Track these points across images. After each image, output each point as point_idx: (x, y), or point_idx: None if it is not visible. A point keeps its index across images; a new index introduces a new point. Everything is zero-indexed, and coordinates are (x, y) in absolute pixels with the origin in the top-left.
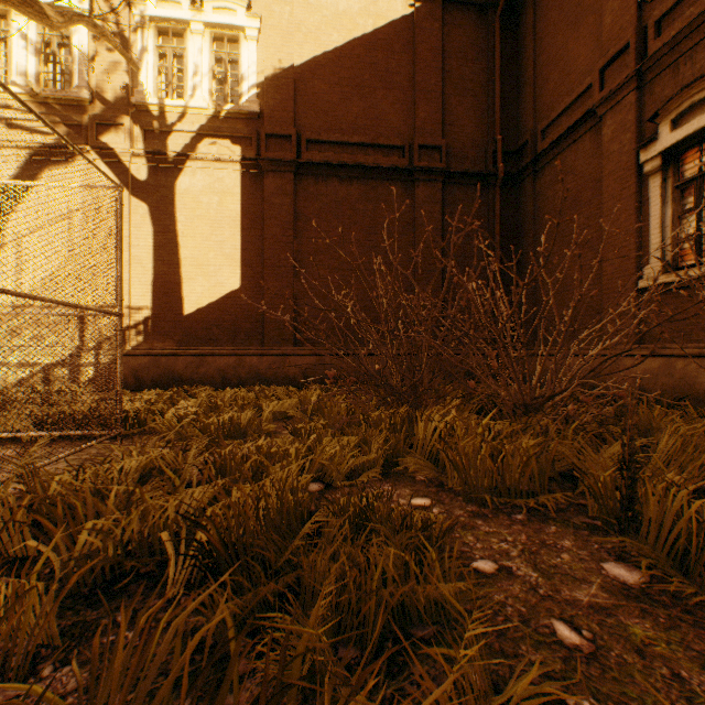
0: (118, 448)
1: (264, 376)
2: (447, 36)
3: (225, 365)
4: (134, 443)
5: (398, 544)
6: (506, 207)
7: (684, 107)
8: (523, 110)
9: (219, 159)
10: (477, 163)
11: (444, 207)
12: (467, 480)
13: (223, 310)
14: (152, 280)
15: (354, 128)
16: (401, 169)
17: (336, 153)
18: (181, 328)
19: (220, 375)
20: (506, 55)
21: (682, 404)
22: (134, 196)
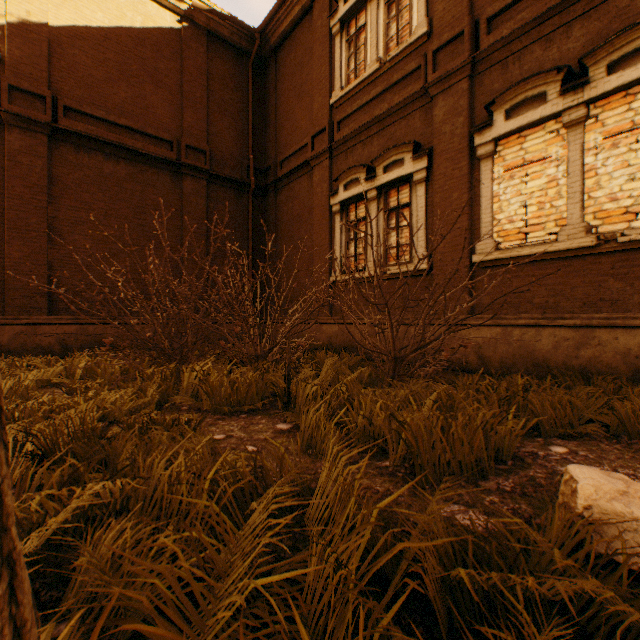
0: None
1: (8, 347)
2: (212, 62)
3: None
4: None
5: (170, 430)
6: (257, 211)
7: (349, 180)
8: (269, 142)
9: None
10: (236, 172)
11: (209, 201)
12: (215, 402)
13: None
14: None
15: (121, 110)
16: (170, 161)
17: (101, 129)
18: None
19: None
20: (257, 95)
21: (348, 351)
22: None
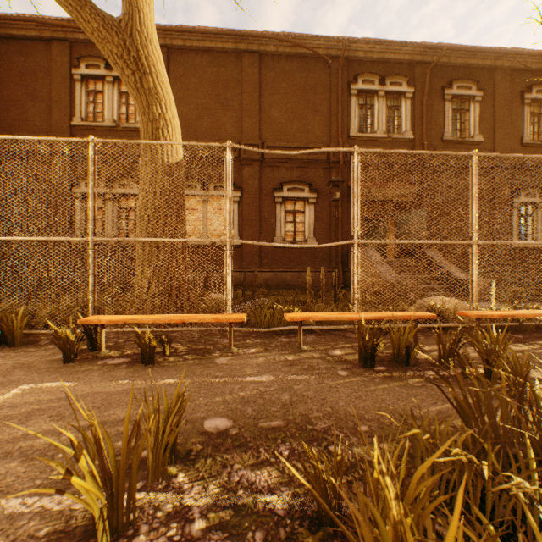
0: None
1: None
2: None
3: None
4: None
5: None
6: None
7: None
8: None
9: None
10: None
11: None
12: None
13: None
14: None
15: None
16: None
17: None
18: None
19: None
20: None
21: None
22: None
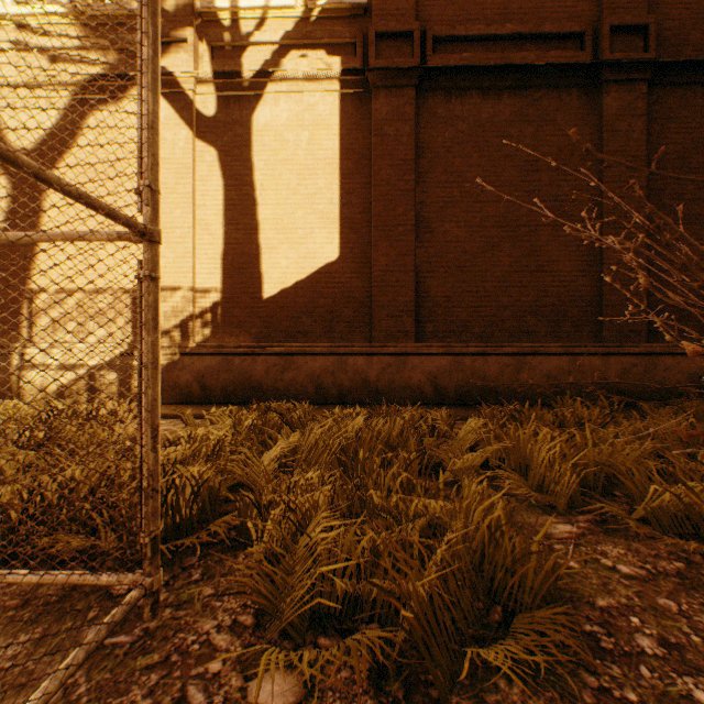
0: (135, 661)
1: (375, 385)
2: None
3: (319, 368)
4: (188, 611)
5: None
6: None
7: None
8: None
9: (310, 76)
10: (703, 49)
11: (648, 123)
12: None
13: (314, 290)
14: (222, 251)
15: (503, 14)
16: (580, 67)
17: (476, 54)
18: (259, 317)
19: (313, 382)
20: None
21: None
22: (199, 139)
